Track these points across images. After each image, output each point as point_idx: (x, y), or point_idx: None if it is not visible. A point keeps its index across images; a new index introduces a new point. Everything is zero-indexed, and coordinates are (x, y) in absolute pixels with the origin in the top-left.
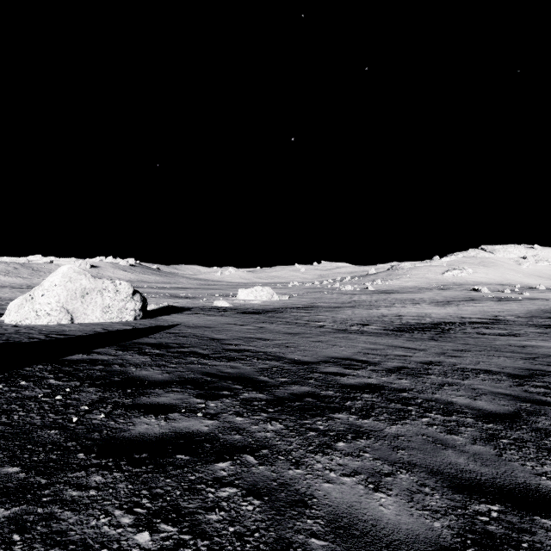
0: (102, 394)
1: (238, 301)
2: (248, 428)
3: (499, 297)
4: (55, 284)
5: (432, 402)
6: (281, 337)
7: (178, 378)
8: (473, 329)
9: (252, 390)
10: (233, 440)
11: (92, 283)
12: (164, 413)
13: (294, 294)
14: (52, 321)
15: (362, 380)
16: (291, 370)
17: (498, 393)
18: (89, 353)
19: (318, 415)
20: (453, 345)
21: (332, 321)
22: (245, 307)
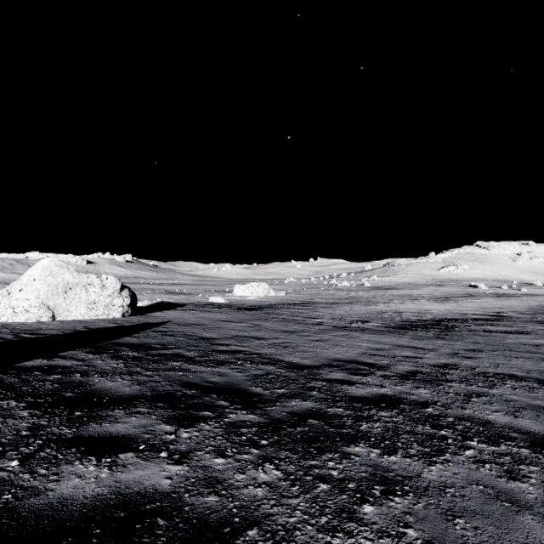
0: (37, 421)
1: (234, 297)
2: (230, 479)
3: (497, 293)
4: (34, 278)
5: (467, 422)
6: (278, 336)
7: (150, 391)
8: (477, 326)
9: (241, 408)
10: (205, 507)
11: (76, 278)
12: (113, 454)
13: (290, 290)
14: (30, 318)
15: (374, 391)
16: (289, 377)
17: (539, 407)
18: (51, 357)
19: (329, 449)
20: (462, 344)
21: (331, 318)
22: (241, 303)
